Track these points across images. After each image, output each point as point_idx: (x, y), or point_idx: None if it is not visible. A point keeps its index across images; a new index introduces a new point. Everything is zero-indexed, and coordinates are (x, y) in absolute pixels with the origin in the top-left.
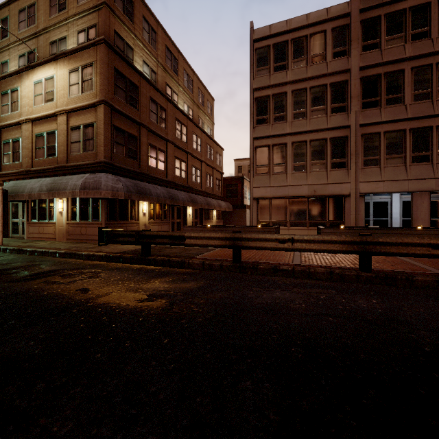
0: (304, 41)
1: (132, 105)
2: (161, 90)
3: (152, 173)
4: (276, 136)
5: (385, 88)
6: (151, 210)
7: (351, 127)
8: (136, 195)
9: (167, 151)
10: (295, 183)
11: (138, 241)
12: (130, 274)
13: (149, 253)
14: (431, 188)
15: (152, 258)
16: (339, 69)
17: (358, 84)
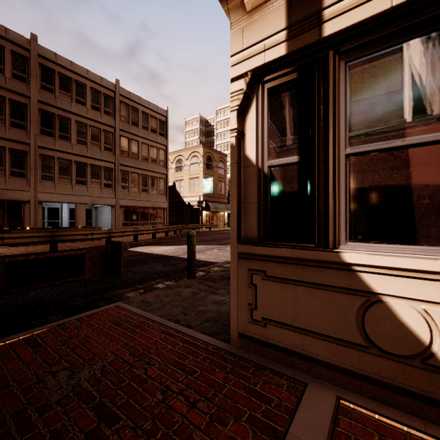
0: None
1: None
2: None
3: None
4: None
5: (58, 125)
6: None
7: (31, 146)
8: None
9: None
10: None
11: None
12: None
13: None
14: (87, 202)
15: None
16: (20, 91)
17: (37, 112)
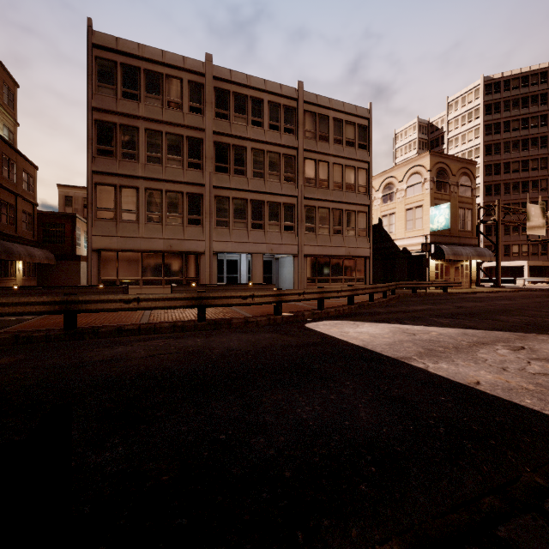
0: (160, 79)
1: None
2: None
3: None
4: (126, 177)
5: (233, 158)
6: None
7: (206, 187)
8: None
9: None
10: (149, 235)
11: None
12: None
13: None
14: (264, 251)
15: None
16: (195, 125)
17: (212, 146)
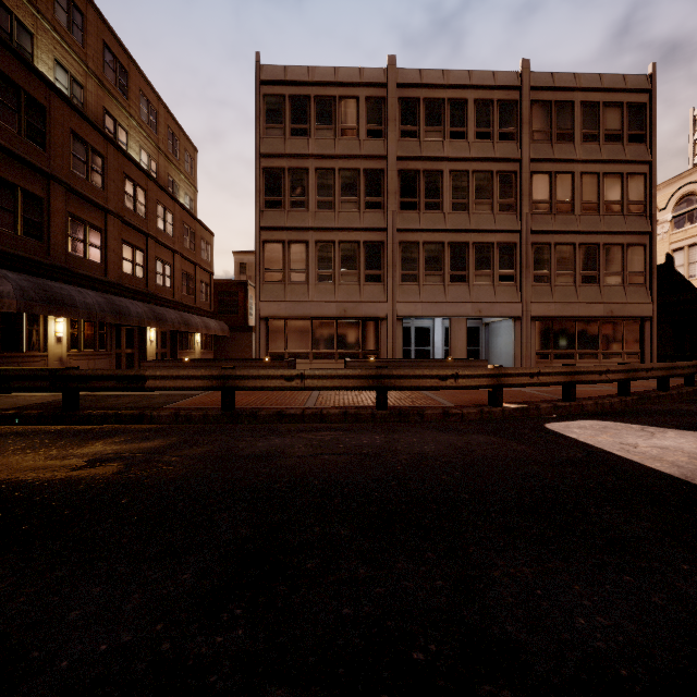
0: (332, 104)
1: (32, 140)
2: (95, 122)
3: (76, 267)
4: (294, 230)
5: (424, 188)
6: (74, 332)
7: (388, 231)
8: (42, 306)
9: (107, 229)
10: (320, 298)
11: (55, 386)
12: (46, 439)
13: (78, 405)
14: (468, 314)
15: (84, 413)
16: (375, 153)
17: (395, 177)
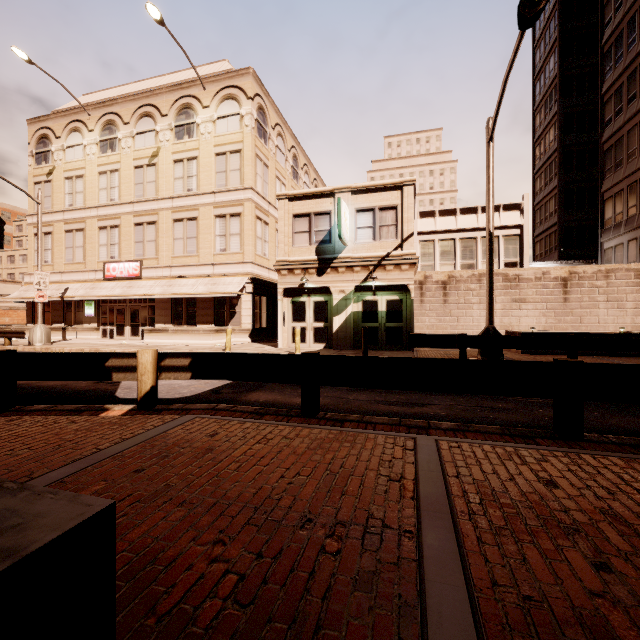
0: None
1: None
2: None
3: None
4: None
5: None
6: None
7: None
8: None
9: None
10: None
11: None
12: None
13: None
14: None
15: None
16: None
17: None
